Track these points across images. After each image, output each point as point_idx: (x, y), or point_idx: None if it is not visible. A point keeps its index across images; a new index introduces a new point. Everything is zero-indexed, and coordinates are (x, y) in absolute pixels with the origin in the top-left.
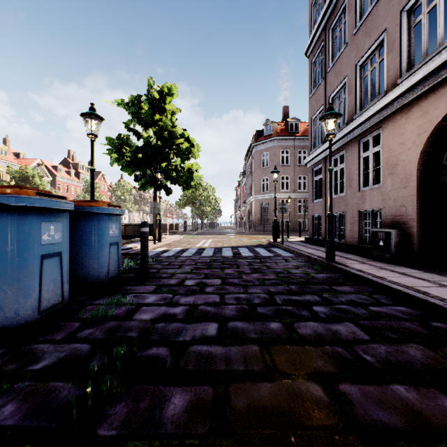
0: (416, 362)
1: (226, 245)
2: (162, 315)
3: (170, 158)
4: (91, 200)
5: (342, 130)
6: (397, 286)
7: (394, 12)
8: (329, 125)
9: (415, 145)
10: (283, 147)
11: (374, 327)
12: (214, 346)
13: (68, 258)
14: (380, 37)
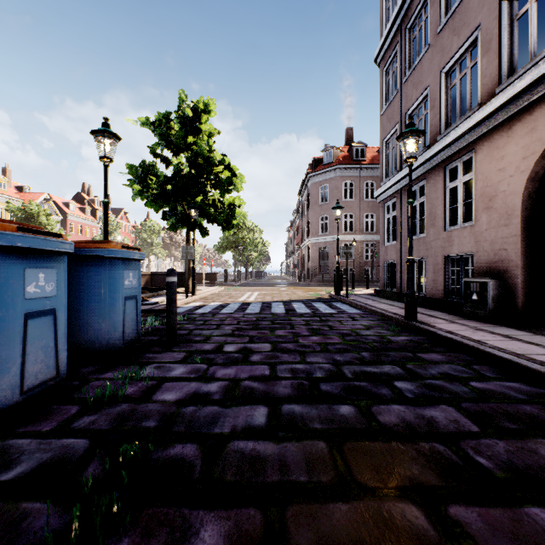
0: None
1: (276, 299)
2: (192, 394)
3: (206, 190)
4: (101, 241)
5: (423, 155)
6: (504, 354)
7: (492, 3)
8: (409, 145)
9: (519, 171)
10: (346, 178)
11: (482, 412)
12: (263, 443)
13: (65, 317)
14: (473, 35)
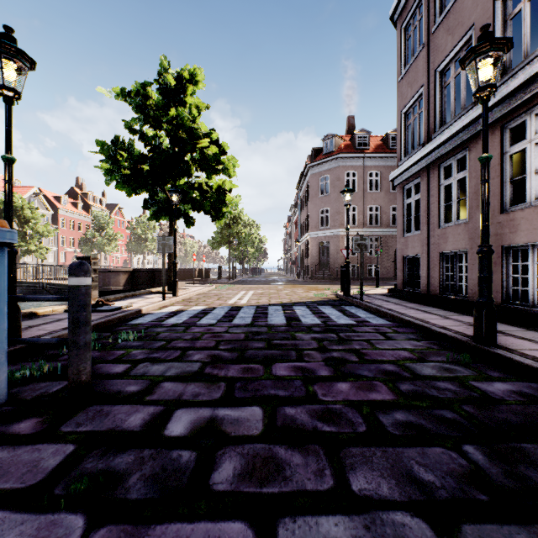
0: None
1: (274, 301)
2: None
3: (190, 171)
4: None
5: (467, 114)
6: None
7: None
8: (485, 66)
9: None
10: (348, 168)
11: None
12: None
13: None
14: None
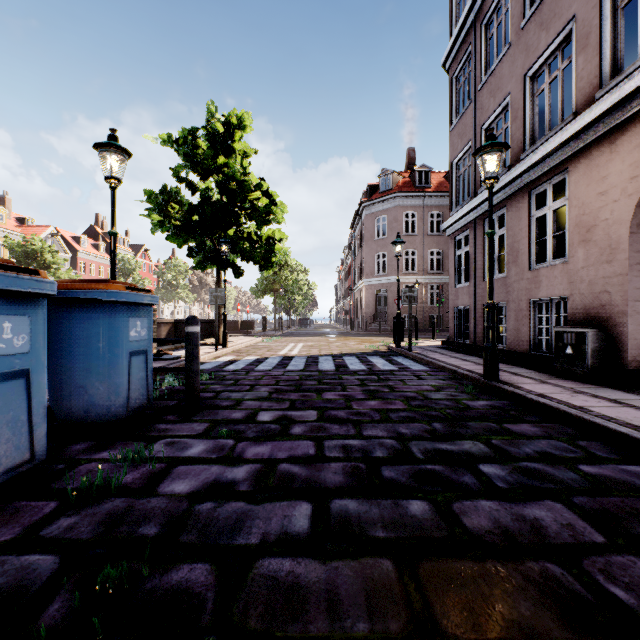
0: None
1: (325, 352)
2: (211, 484)
3: (240, 221)
4: (99, 280)
5: (503, 177)
6: (618, 426)
7: None
8: (489, 163)
9: (626, 195)
10: (407, 208)
11: (603, 511)
12: (305, 561)
13: (43, 381)
14: (566, 28)
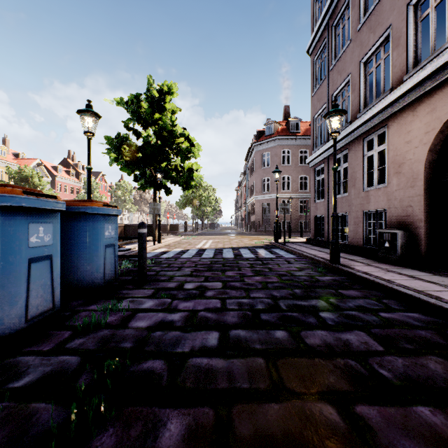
0: (438, 378)
1: (227, 246)
2: (159, 322)
3: (169, 157)
4: (86, 200)
5: (346, 129)
6: (408, 290)
7: (400, 7)
8: (333, 122)
9: (422, 143)
10: (284, 147)
11: (387, 336)
12: (215, 359)
13: (59, 262)
14: (386, 33)
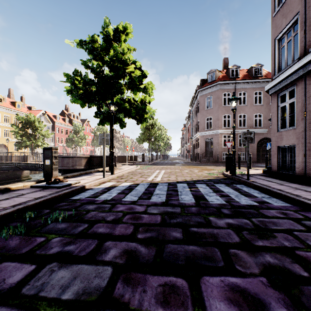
0: None
1: (180, 179)
2: None
3: (122, 90)
4: None
5: None
6: None
7: None
8: None
9: None
10: (225, 90)
11: None
12: None
13: None
14: None
